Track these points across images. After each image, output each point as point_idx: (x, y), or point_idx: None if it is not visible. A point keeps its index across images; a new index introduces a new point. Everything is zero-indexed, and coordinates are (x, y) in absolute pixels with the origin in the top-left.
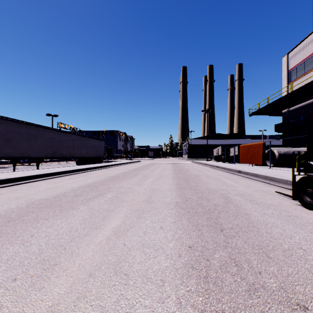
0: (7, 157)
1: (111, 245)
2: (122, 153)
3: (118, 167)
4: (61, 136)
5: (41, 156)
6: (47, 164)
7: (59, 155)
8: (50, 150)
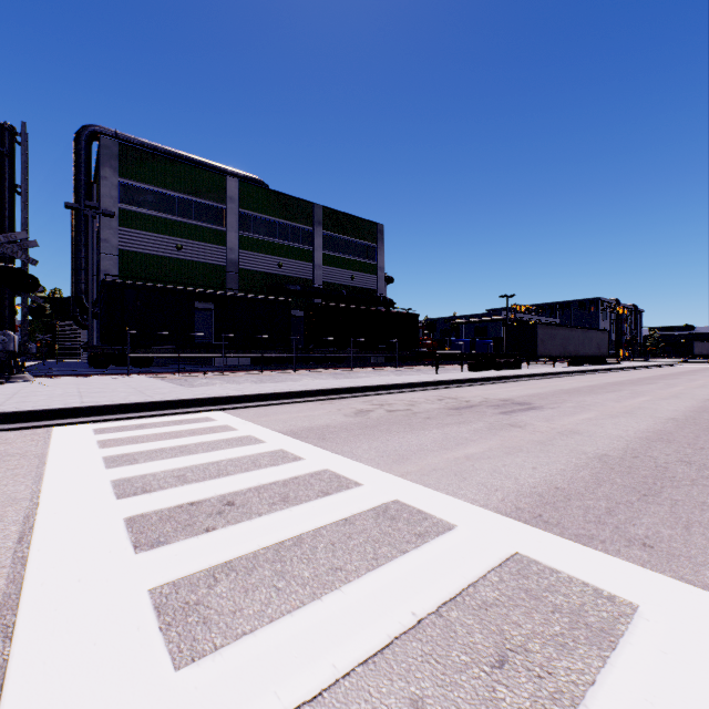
0: (541, 356)
1: (705, 383)
2: (622, 348)
3: (650, 370)
4: (568, 333)
5: (557, 355)
6: (530, 365)
7: (568, 354)
8: (562, 349)
